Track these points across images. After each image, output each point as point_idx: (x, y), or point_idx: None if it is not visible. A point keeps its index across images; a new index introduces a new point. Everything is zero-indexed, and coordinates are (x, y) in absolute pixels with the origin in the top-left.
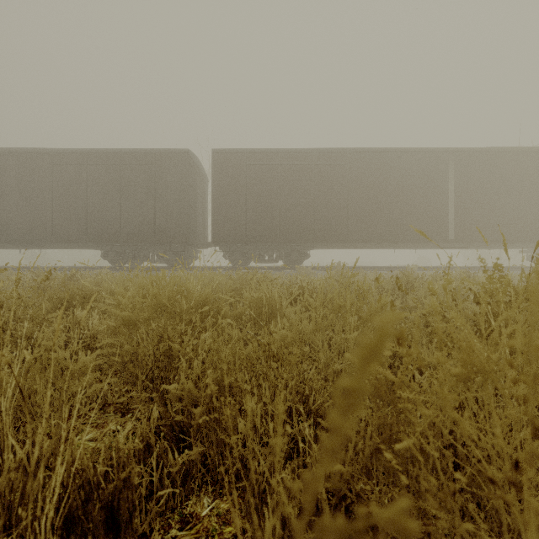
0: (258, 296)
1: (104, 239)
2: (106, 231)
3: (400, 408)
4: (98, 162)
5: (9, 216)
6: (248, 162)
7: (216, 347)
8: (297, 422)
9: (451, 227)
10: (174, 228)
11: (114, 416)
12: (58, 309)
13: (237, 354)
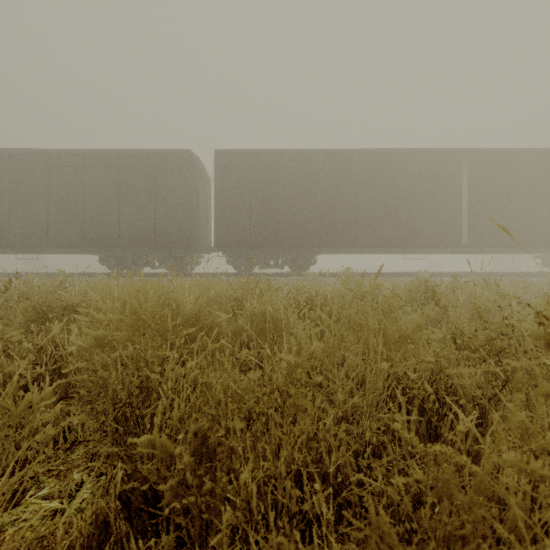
0: (261, 308)
1: (101, 244)
2: (104, 235)
3: (484, 515)
4: (95, 164)
5: (3, 220)
6: (253, 163)
7: (205, 380)
8: (310, 489)
9: (464, 232)
10: (175, 232)
11: (82, 459)
12: (33, 322)
13: (229, 391)
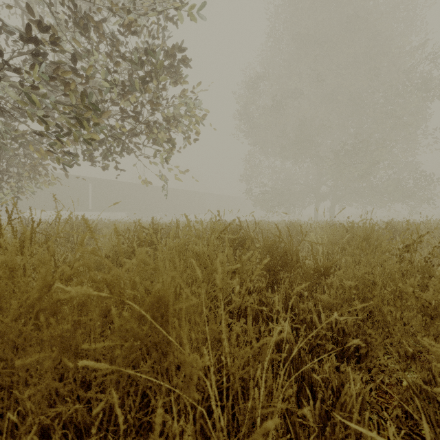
0: None
1: None
2: None
3: None
4: None
5: None
6: None
7: None
8: None
9: None
10: None
11: None
12: None
13: None
